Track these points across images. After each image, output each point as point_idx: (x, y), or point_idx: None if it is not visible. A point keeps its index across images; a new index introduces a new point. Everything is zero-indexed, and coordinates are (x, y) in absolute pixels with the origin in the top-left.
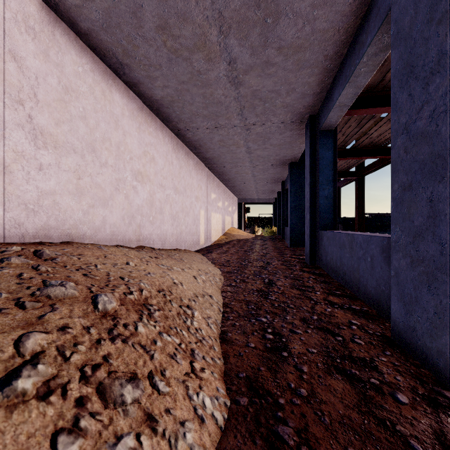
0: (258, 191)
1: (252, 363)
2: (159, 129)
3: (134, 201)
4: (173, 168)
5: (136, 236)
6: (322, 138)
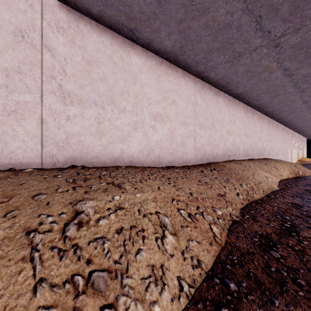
0: None
1: None
2: (279, 126)
3: (276, 149)
4: (282, 136)
5: (276, 158)
6: None
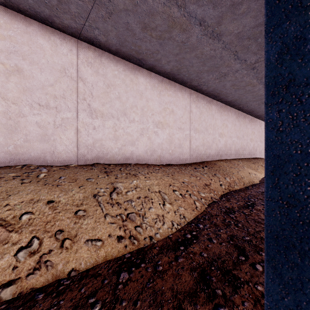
0: None
1: None
2: None
3: None
4: None
5: None
6: None
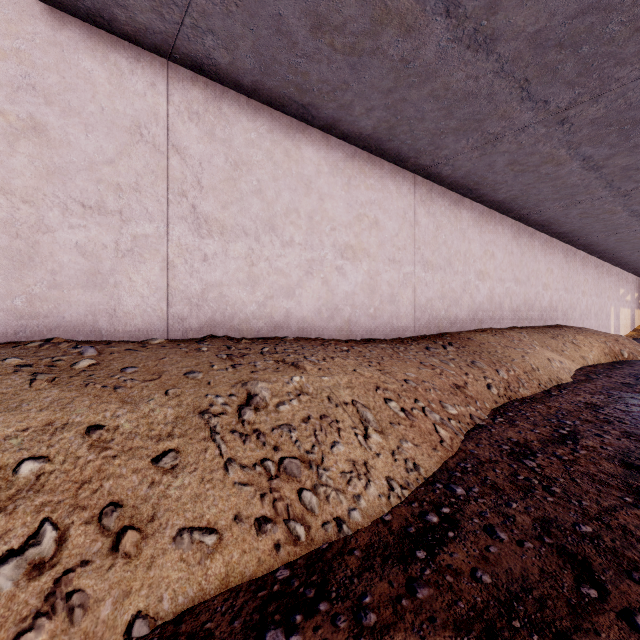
0: None
1: None
2: (589, 260)
3: (581, 307)
4: (595, 281)
5: (582, 326)
6: None
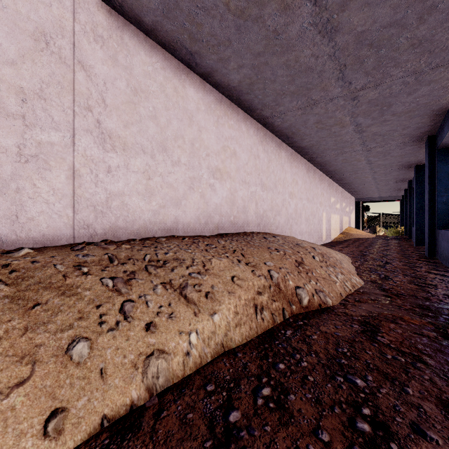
0: (379, 190)
1: (373, 279)
2: (299, 161)
3: (289, 211)
4: (306, 185)
5: (290, 232)
6: (440, 154)
